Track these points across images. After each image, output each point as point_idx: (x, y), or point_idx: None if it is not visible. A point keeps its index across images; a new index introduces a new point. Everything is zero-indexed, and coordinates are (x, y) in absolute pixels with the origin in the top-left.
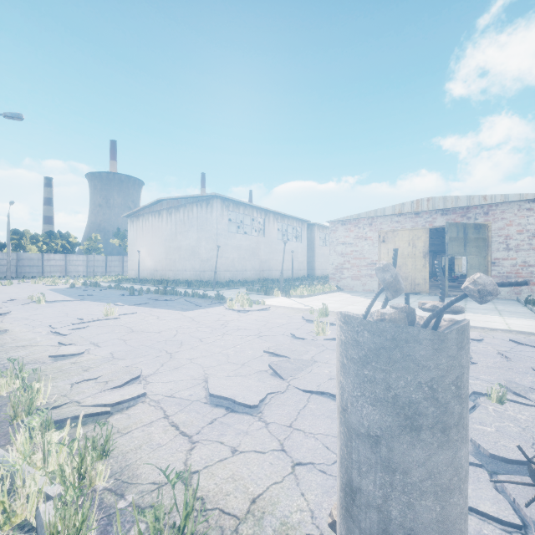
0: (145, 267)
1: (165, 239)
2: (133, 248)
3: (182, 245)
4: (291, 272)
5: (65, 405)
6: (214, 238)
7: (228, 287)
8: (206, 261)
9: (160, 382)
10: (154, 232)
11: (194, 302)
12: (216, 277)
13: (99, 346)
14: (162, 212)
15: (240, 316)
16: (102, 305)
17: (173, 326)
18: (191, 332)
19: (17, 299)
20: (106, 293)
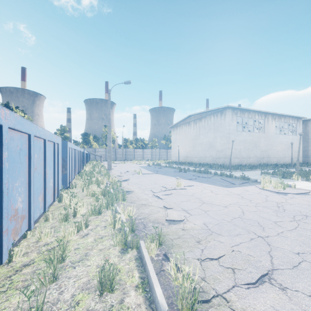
0: (181, 155)
1: (192, 138)
2: (174, 145)
3: (203, 141)
4: (287, 159)
5: (213, 298)
6: (226, 136)
7: (240, 169)
8: (220, 151)
9: (299, 292)
10: (185, 135)
11: (227, 180)
12: (228, 162)
13: (190, 214)
14: (190, 123)
15: (285, 198)
16: (169, 178)
17: (231, 201)
18: (255, 211)
19: (129, 171)
20: (166, 170)
